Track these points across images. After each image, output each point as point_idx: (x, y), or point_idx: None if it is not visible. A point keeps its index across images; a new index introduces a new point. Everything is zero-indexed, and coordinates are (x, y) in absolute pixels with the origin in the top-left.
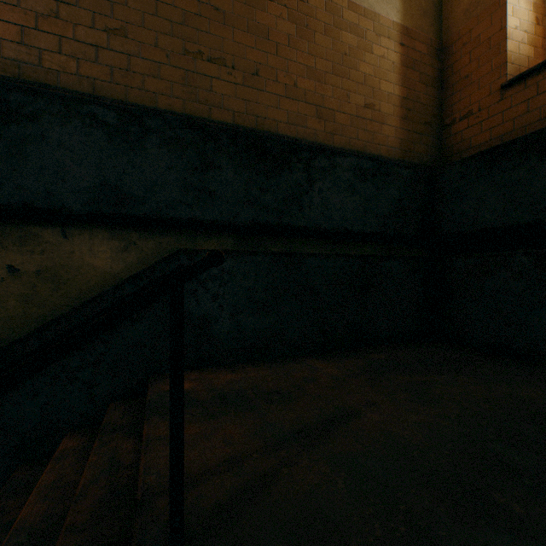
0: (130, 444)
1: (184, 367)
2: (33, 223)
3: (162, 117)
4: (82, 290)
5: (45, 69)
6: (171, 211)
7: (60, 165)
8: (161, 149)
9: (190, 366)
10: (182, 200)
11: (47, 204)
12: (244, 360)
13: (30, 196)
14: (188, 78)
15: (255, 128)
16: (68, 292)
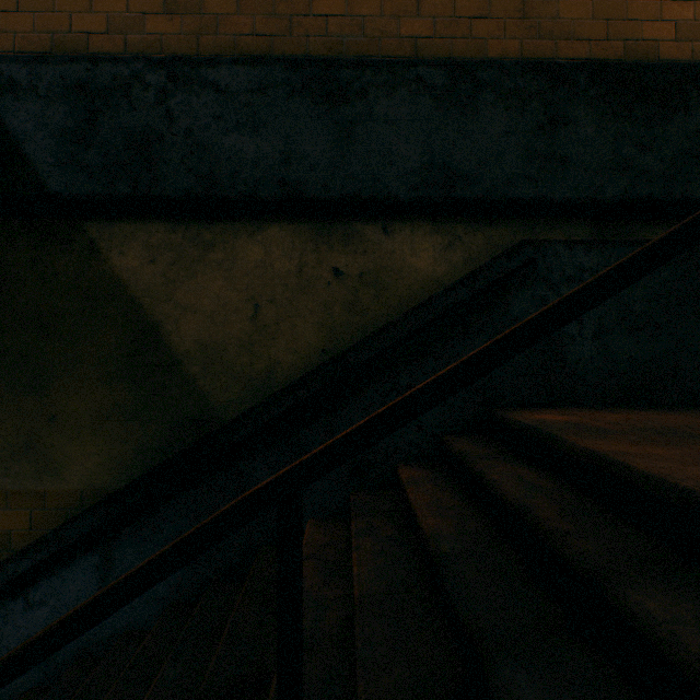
0: (528, 471)
1: (529, 402)
2: (355, 219)
3: (498, 65)
4: (402, 297)
5: (366, 39)
6: (508, 190)
7: (386, 146)
8: (497, 108)
9: (537, 402)
10: (522, 174)
11: (373, 193)
12: (614, 403)
13: (358, 185)
14: (524, 9)
15: (621, 59)
16: (388, 299)
